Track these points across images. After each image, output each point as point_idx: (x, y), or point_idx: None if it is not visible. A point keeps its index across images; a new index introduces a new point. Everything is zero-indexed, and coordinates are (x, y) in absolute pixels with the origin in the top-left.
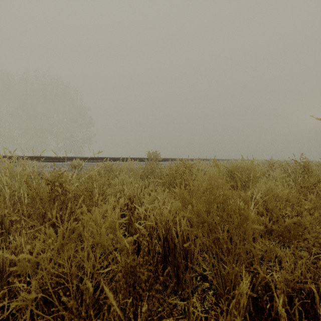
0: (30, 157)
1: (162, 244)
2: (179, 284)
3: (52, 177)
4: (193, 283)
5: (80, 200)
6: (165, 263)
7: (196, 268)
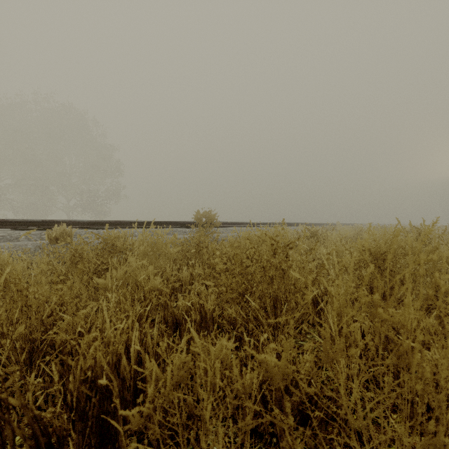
0: None
1: None
2: None
3: None
4: None
5: None
6: None
7: None
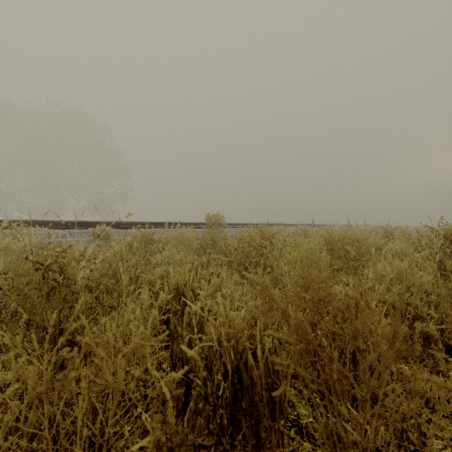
0: (33, 221)
1: (230, 380)
2: (260, 449)
3: (45, 257)
4: (284, 445)
5: (77, 307)
6: (235, 410)
7: (295, 436)
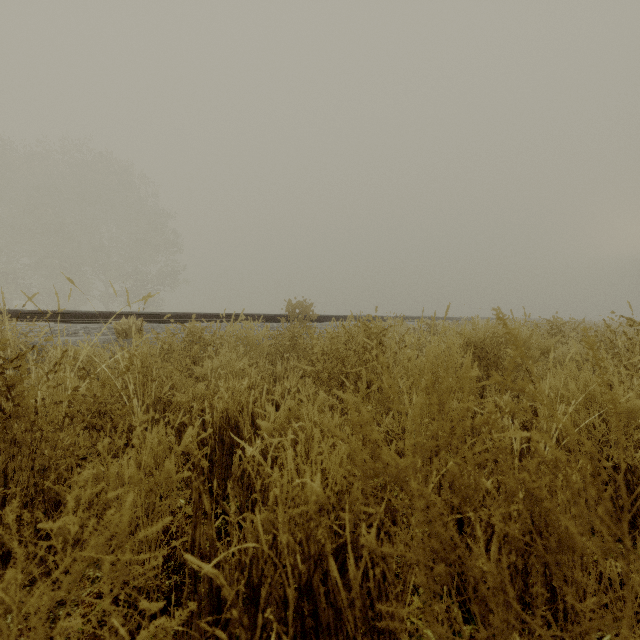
0: (30, 312)
1: (292, 613)
2: None
3: None
4: None
5: None
6: None
7: None
